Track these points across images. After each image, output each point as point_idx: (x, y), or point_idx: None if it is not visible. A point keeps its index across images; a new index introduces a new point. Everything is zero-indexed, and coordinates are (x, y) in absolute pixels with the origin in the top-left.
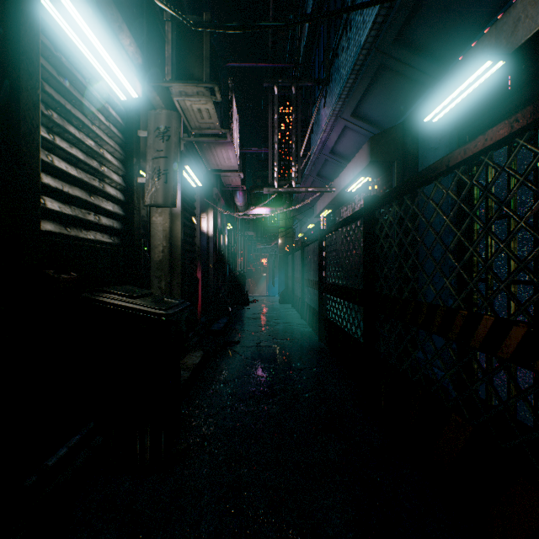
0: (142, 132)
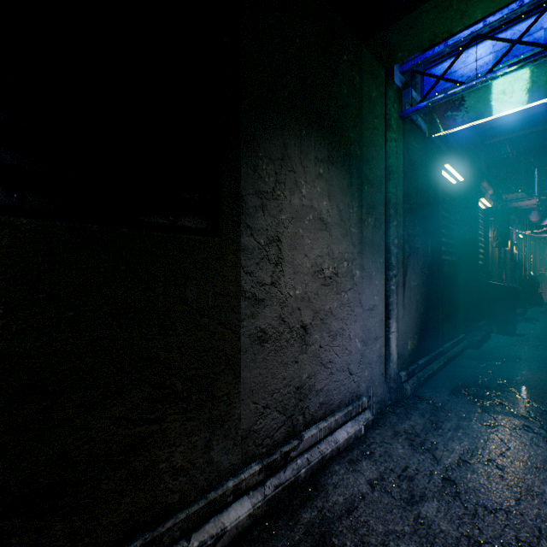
0: (490, 218)
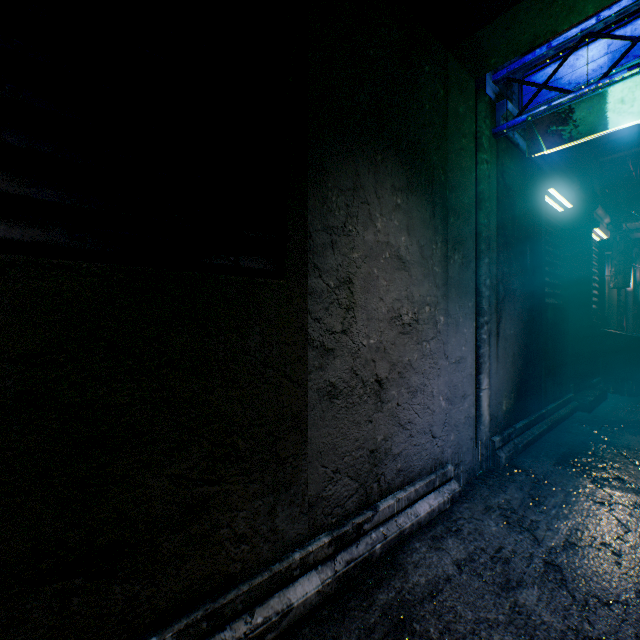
0: (606, 253)
